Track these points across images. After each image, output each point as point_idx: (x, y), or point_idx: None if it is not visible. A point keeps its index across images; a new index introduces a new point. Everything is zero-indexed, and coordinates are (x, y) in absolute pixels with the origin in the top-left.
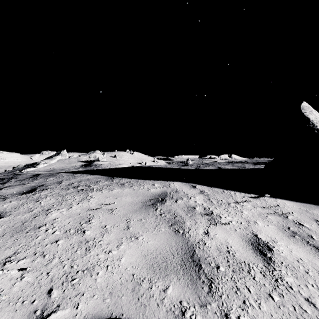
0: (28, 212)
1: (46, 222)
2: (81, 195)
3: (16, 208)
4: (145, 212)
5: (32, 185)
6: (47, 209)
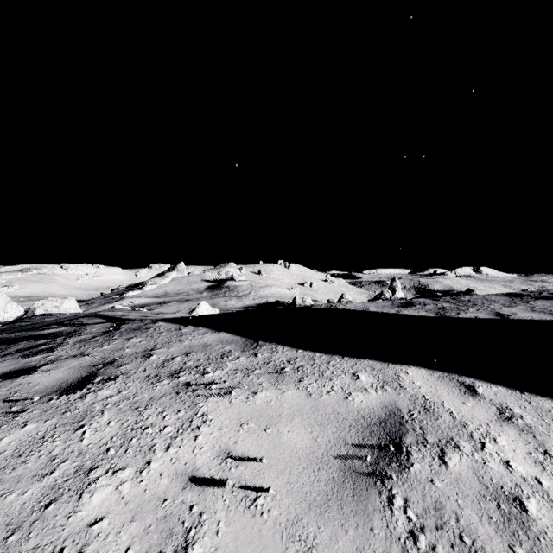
0: (41, 477)
1: (66, 536)
2: (182, 410)
3: (22, 455)
4: (356, 511)
5: (95, 359)
6: (89, 467)
